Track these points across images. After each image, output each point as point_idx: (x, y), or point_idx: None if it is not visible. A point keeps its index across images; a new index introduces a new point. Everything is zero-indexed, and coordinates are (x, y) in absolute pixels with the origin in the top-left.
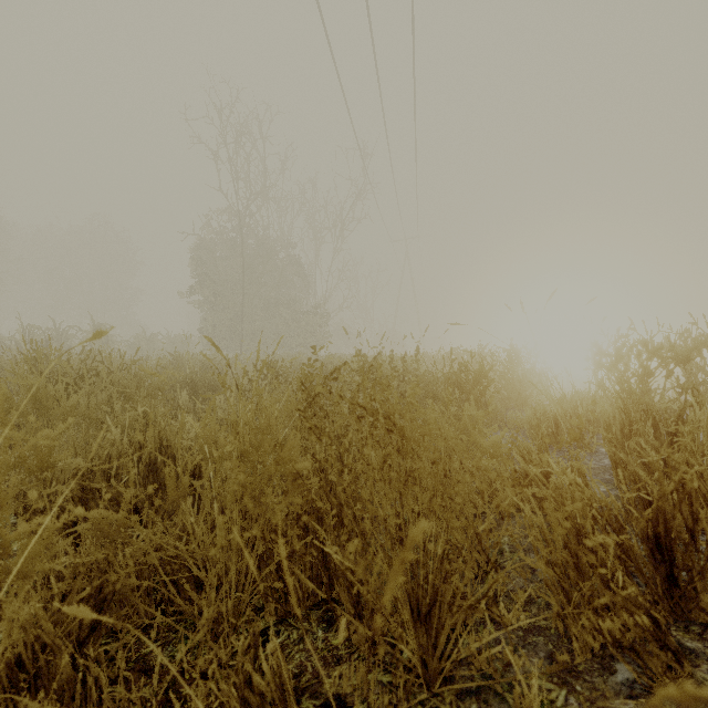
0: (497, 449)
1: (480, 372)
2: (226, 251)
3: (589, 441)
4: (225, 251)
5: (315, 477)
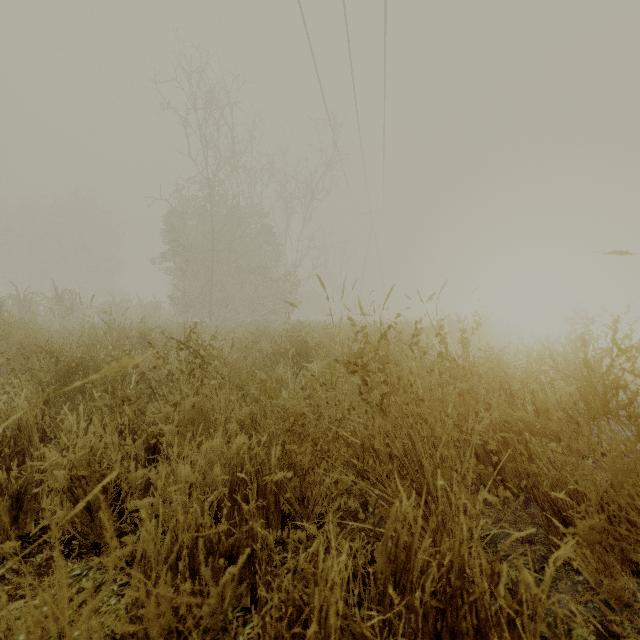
0: None
1: None
2: (197, 219)
3: None
4: (195, 219)
5: None
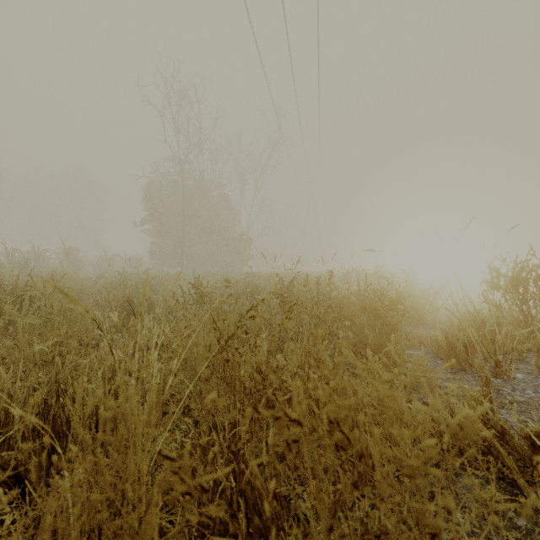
0: (472, 430)
1: (397, 298)
2: (170, 190)
3: (506, 368)
4: (169, 190)
5: (223, 461)
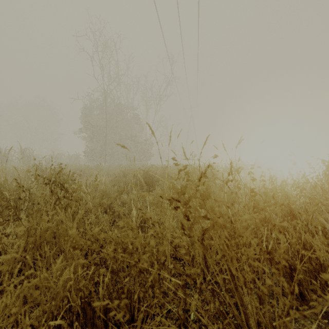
0: None
1: None
2: (98, 111)
3: None
4: (98, 111)
5: None
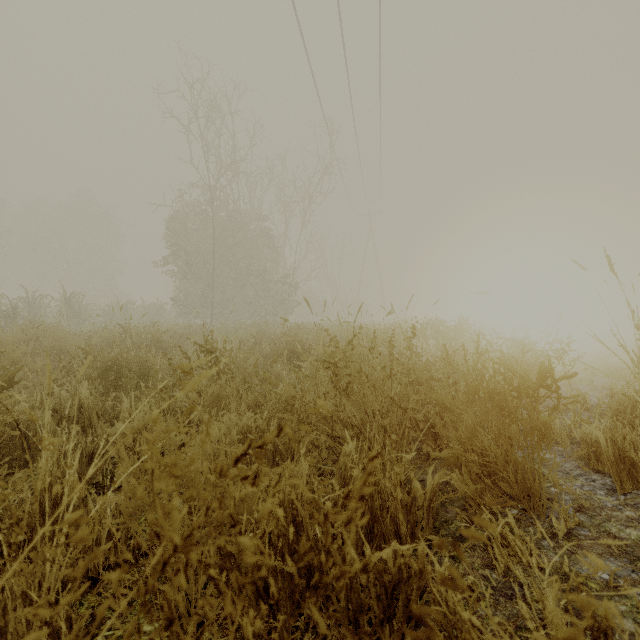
0: None
1: (541, 378)
2: (198, 223)
3: None
4: (197, 223)
5: None
